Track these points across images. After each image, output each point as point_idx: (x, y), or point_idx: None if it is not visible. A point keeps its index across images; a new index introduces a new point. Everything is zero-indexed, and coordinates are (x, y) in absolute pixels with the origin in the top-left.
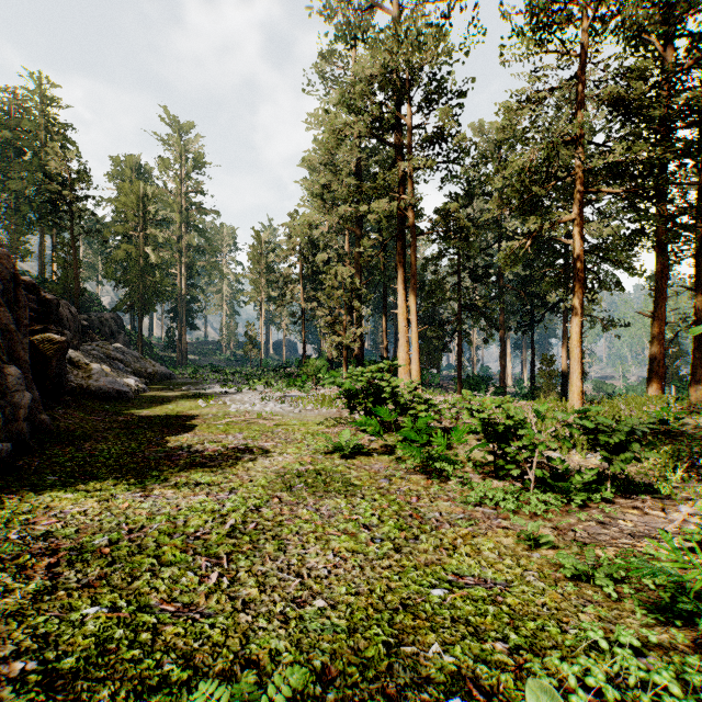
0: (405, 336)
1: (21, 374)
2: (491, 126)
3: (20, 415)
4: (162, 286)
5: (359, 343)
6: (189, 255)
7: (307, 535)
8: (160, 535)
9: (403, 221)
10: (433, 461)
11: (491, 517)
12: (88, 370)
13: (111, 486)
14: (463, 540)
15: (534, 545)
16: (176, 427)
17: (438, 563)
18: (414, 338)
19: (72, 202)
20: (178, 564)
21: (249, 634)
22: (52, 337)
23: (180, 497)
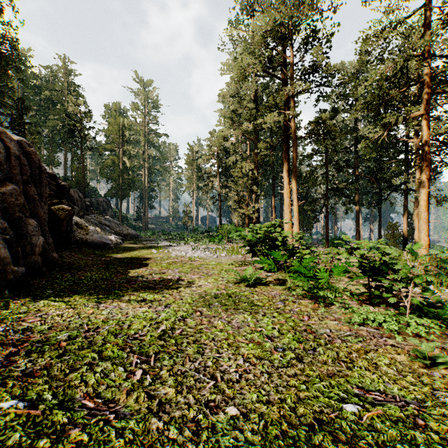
0: (288, 208)
1: (36, 224)
2: (350, 63)
3: (35, 251)
4: (133, 181)
5: (256, 214)
6: (149, 162)
7: (221, 342)
8: (108, 335)
9: (287, 129)
10: (317, 290)
11: (376, 335)
12: (87, 230)
13: (85, 298)
14: (357, 354)
15: (429, 364)
16: (136, 264)
17: (339, 375)
18: (295, 209)
19: (81, 130)
20: (114, 359)
21: (156, 447)
22: (63, 207)
23: (130, 308)
